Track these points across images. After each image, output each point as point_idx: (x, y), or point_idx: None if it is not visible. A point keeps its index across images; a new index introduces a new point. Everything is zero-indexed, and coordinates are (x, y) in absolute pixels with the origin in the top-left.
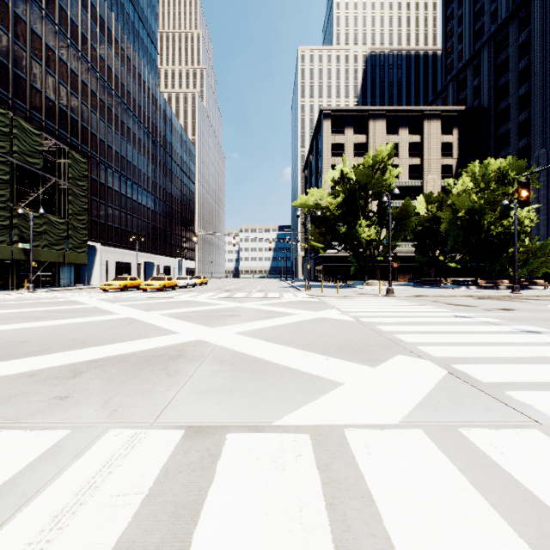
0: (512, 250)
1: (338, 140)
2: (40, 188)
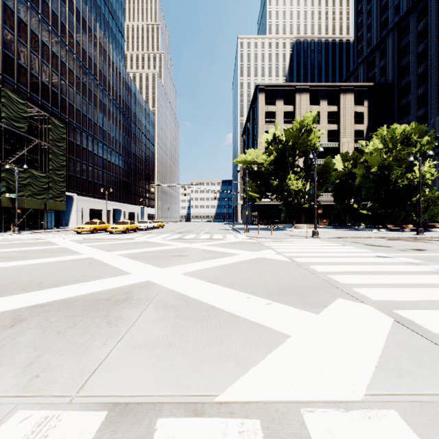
0: (415, 199)
1: (270, 110)
2: (25, 148)
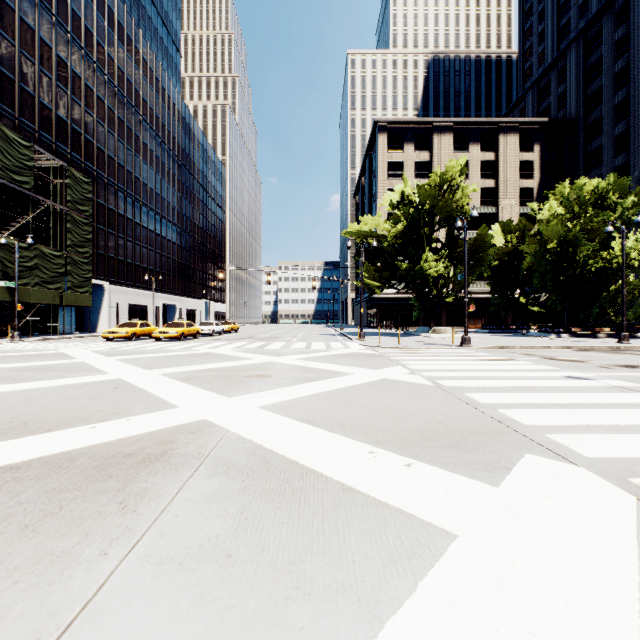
0: (614, 289)
1: (395, 158)
2: (30, 213)
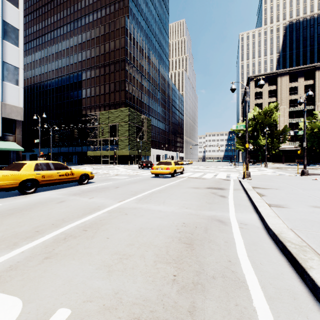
0: None
1: (258, 90)
2: (141, 132)
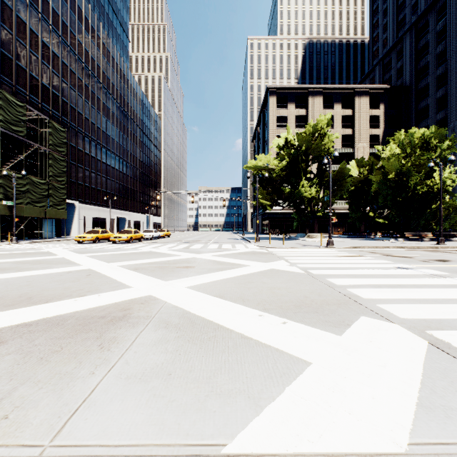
0: (435, 207)
1: (282, 113)
2: (24, 153)
